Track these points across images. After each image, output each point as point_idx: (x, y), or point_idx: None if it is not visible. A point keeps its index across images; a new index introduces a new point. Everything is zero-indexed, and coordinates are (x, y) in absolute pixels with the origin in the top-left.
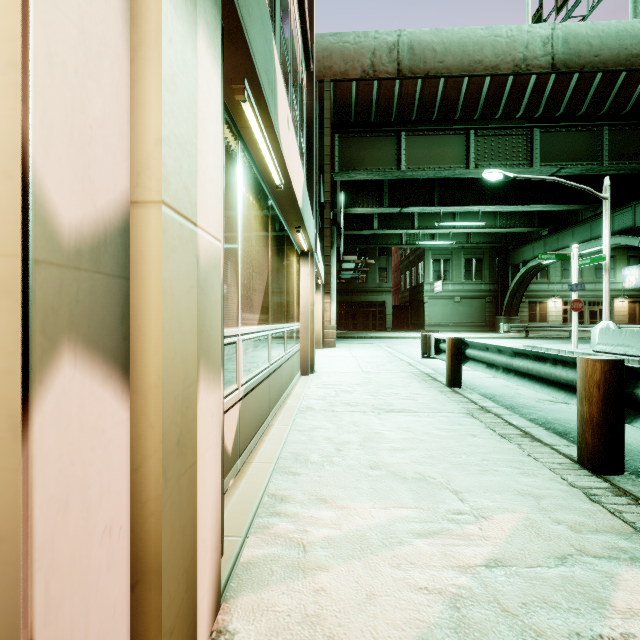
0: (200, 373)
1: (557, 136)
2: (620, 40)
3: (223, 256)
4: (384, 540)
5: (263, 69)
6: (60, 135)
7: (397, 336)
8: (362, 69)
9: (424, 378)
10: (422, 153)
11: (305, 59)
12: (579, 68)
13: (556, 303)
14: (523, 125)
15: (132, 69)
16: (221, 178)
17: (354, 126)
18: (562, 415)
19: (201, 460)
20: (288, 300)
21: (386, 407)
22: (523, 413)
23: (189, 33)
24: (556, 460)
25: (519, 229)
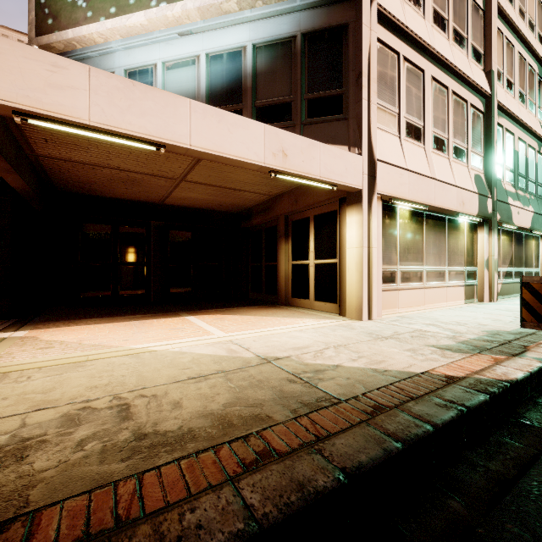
0: (494, 272)
1: None
2: None
3: (497, 257)
4: None
5: (506, 219)
6: (485, 254)
7: None
8: None
9: None
10: None
11: None
12: None
13: None
14: None
15: (488, 245)
16: (497, 245)
17: None
18: None
19: (495, 281)
20: (526, 259)
21: None
22: None
23: (493, 237)
24: None
25: None
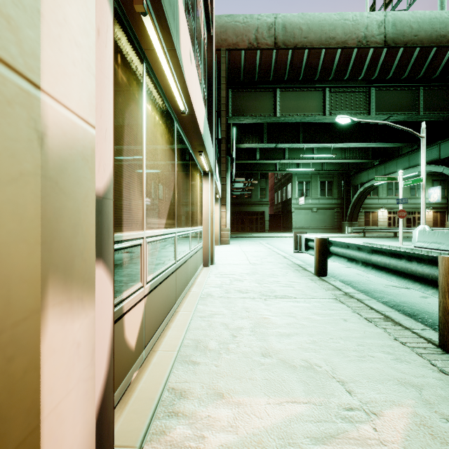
0: (48, 297)
1: (387, 93)
2: (432, 25)
3: (113, 155)
4: (282, 448)
5: None
6: None
7: (273, 236)
8: (249, 41)
9: (297, 268)
10: (292, 104)
11: (206, 25)
12: (403, 44)
13: (383, 212)
14: (363, 85)
15: None
16: (109, 70)
17: (243, 83)
18: (407, 298)
19: (51, 417)
20: (193, 208)
21: (270, 294)
22: (376, 297)
23: None
24: (420, 344)
25: (358, 160)
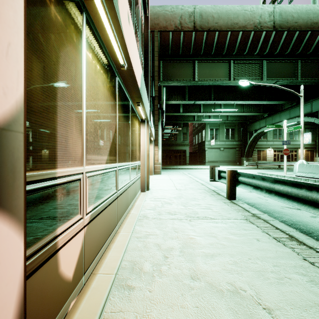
0: None
1: (275, 64)
2: (308, 15)
3: (23, 79)
4: None
5: None
6: None
7: (192, 168)
8: (175, 25)
9: (212, 193)
10: (206, 72)
11: (143, 7)
12: (287, 28)
13: (270, 151)
14: (258, 58)
15: None
16: None
17: (170, 56)
18: (301, 218)
19: None
20: (132, 147)
21: (194, 215)
22: (276, 216)
23: None
24: None
25: (253, 113)
